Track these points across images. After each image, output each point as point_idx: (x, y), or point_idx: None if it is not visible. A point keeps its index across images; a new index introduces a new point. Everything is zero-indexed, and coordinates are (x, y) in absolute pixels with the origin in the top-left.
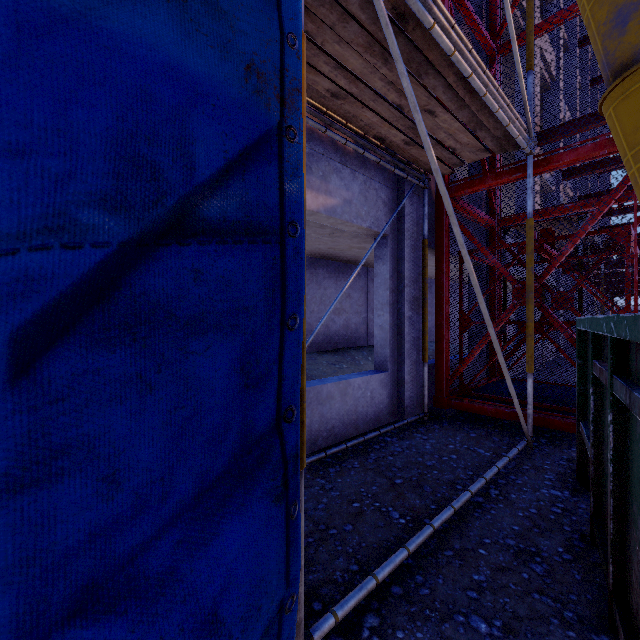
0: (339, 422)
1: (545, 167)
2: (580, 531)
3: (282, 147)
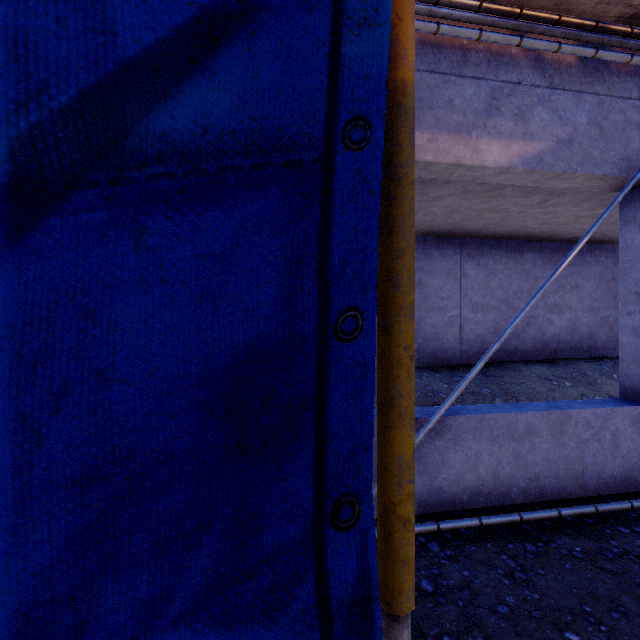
0: (548, 471)
1: None
2: None
3: None
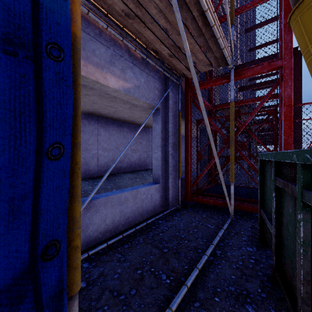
0: (132, 214)
1: (238, 77)
2: (266, 274)
3: None
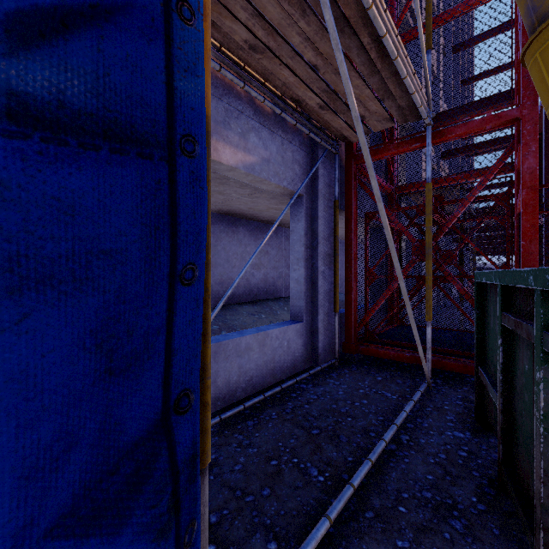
0: (257, 372)
1: (440, 138)
2: (487, 476)
3: (171, 25)
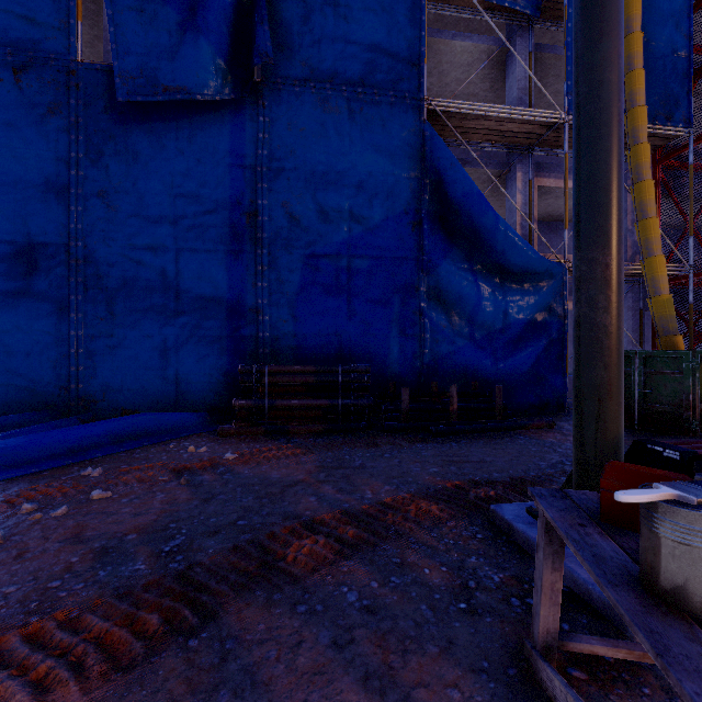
0: None
1: None
2: None
3: (563, 325)
